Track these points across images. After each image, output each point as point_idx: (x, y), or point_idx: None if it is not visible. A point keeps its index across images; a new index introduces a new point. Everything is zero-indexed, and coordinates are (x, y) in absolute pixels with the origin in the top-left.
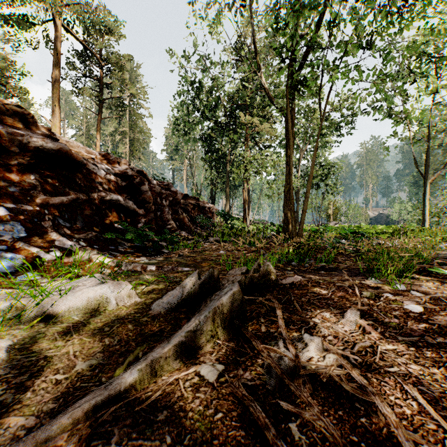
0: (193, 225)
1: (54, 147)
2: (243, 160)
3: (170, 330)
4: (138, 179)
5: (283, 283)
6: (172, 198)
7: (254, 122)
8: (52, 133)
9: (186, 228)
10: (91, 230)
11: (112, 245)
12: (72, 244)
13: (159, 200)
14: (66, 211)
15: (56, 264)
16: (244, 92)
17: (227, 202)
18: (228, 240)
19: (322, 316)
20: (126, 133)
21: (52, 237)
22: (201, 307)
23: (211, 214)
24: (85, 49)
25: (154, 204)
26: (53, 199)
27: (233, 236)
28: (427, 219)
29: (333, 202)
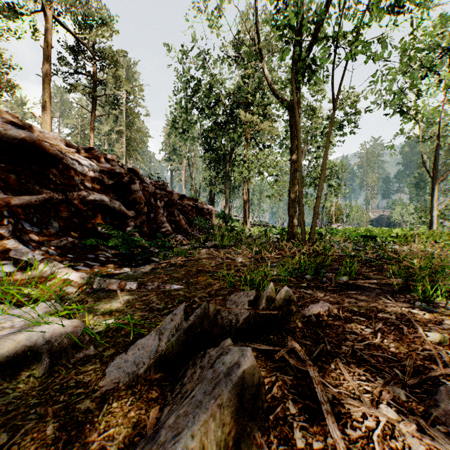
0: (191, 227)
1: (16, 136)
2: (243, 159)
3: (121, 444)
4: (128, 177)
5: (307, 315)
6: (167, 198)
7: (254, 120)
8: (21, 121)
9: (182, 231)
10: (67, 236)
11: (91, 253)
12: (33, 254)
13: (153, 201)
14: (34, 213)
15: (3, 283)
16: (244, 89)
17: (226, 203)
18: (227, 245)
19: (392, 395)
20: (123, 132)
21: (7, 245)
22: (186, 376)
23: (210, 215)
24: (78, 43)
25: (147, 205)
26: (17, 198)
27: (233, 240)
28: (434, 221)
29: (335, 204)
